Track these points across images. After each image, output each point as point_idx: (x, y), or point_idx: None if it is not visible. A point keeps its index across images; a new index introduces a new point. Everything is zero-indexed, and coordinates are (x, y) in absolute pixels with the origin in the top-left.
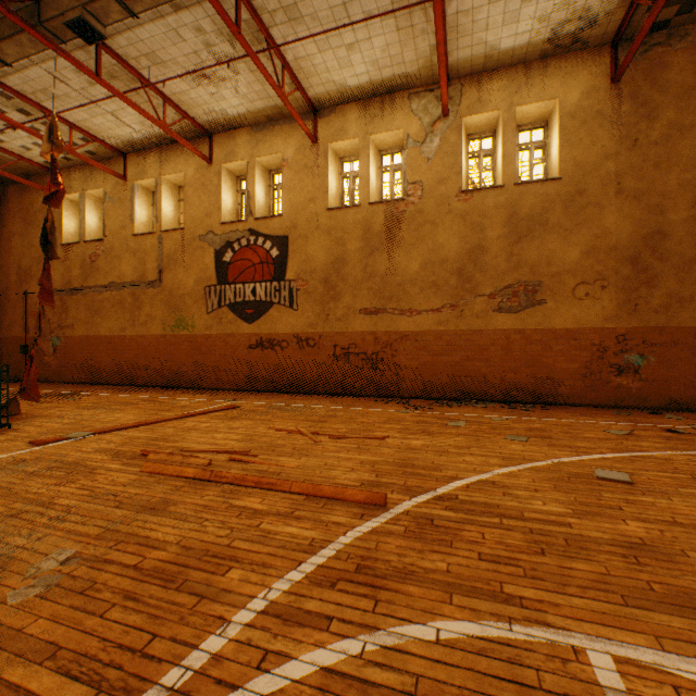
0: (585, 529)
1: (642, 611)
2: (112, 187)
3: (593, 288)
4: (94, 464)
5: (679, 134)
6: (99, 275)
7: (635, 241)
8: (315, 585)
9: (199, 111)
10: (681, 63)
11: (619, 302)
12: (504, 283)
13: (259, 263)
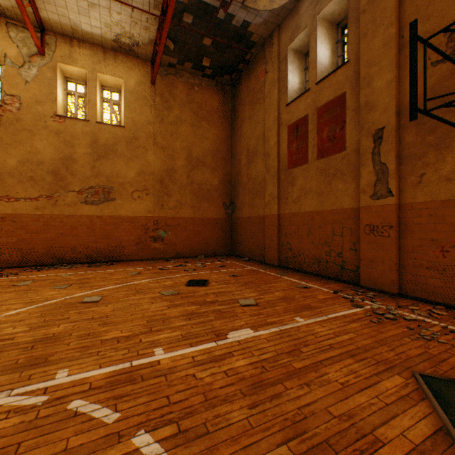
0: (23, 337)
1: None
2: None
3: (142, 194)
4: None
5: (181, 123)
6: None
7: (163, 172)
8: None
9: None
10: (181, 89)
11: (155, 203)
12: (89, 184)
13: None
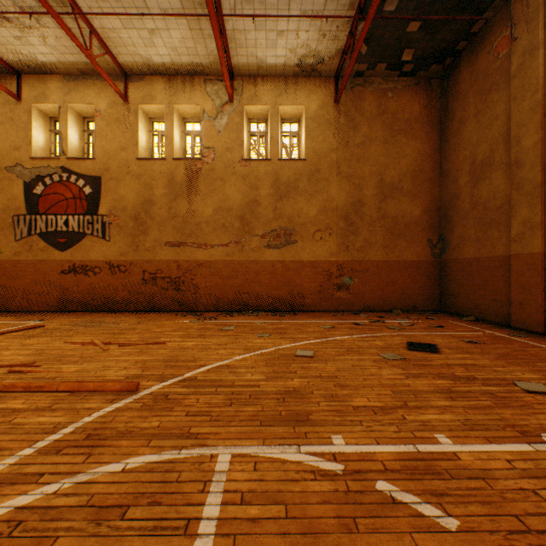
0: (267, 387)
1: (266, 427)
2: None
3: (325, 234)
4: None
5: (369, 142)
6: None
7: (347, 206)
8: (43, 455)
9: (4, 49)
10: (370, 99)
11: (339, 244)
12: (271, 227)
13: (72, 198)
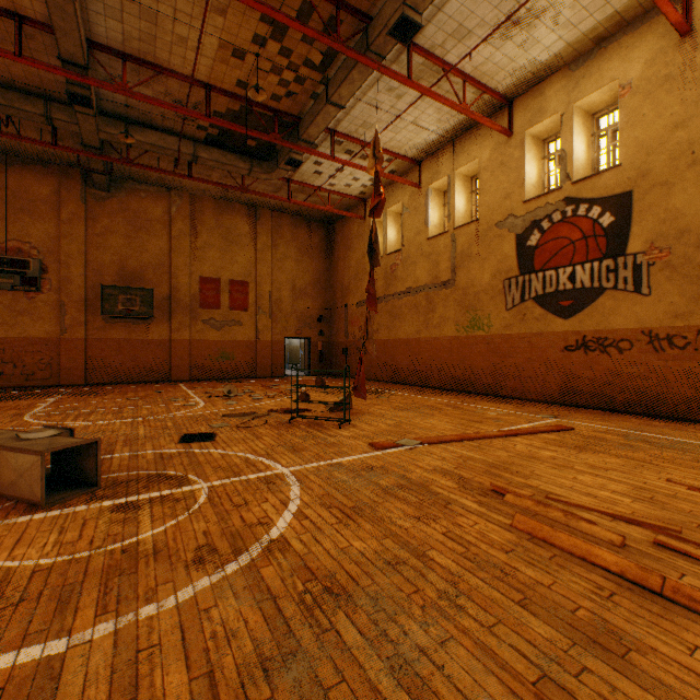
0: None
1: None
2: (408, 198)
3: None
4: (442, 493)
5: None
6: (397, 283)
7: None
8: None
9: (501, 77)
10: None
11: None
12: None
13: (579, 239)
